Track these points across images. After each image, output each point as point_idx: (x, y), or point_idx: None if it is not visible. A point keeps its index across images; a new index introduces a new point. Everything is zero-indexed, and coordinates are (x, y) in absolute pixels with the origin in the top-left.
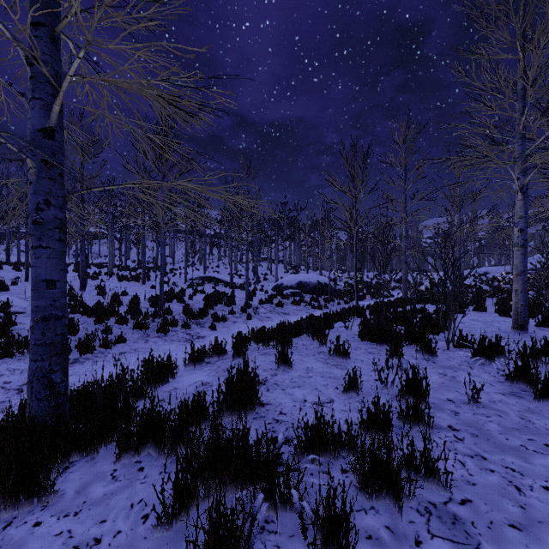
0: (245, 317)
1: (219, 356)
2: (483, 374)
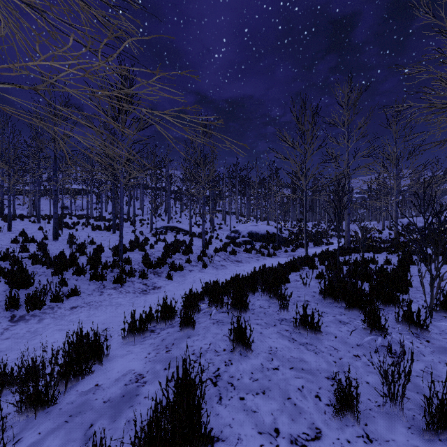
0: (201, 266)
1: (165, 322)
2: None
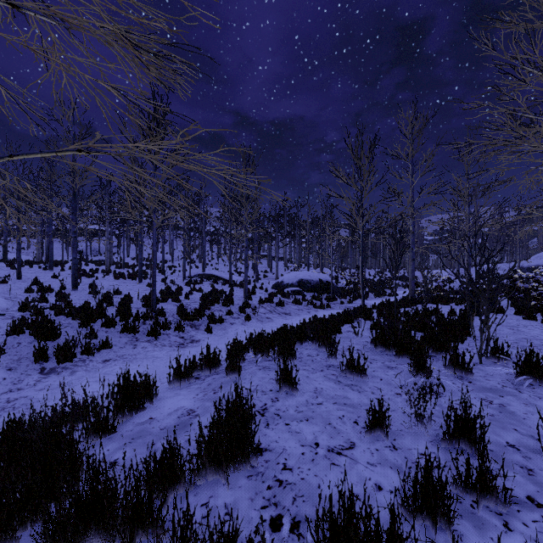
0: (244, 318)
1: (210, 370)
2: (538, 401)
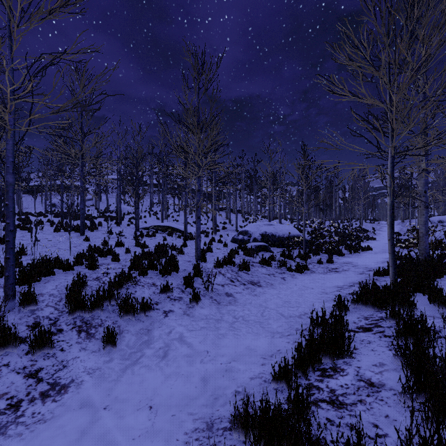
0: (189, 299)
1: None
2: None
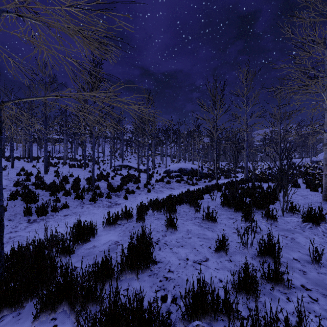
0: (146, 191)
1: (127, 220)
2: (313, 236)
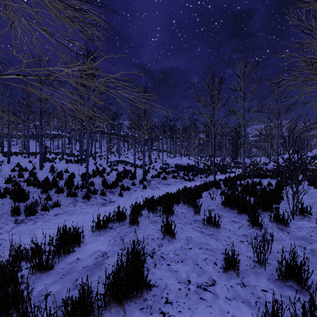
0: (142, 187)
1: (119, 222)
2: None
